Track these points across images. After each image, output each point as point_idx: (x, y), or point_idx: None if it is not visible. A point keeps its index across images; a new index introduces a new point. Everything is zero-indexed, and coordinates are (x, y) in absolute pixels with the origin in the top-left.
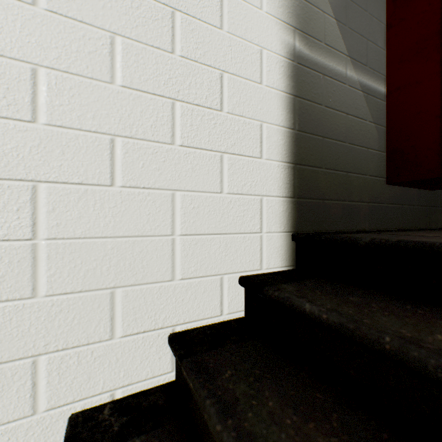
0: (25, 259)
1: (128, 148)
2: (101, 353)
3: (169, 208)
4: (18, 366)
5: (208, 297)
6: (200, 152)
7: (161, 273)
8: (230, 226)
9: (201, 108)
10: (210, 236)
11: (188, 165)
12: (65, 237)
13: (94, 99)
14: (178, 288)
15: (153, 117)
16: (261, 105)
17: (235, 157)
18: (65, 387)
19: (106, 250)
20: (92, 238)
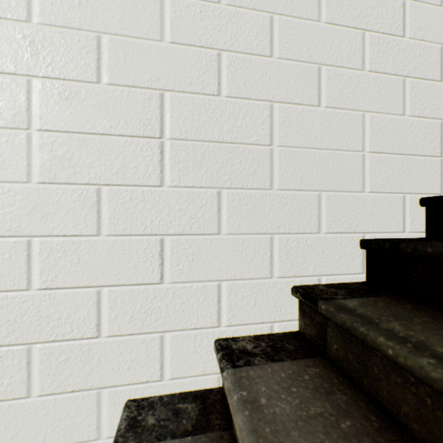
0: (266, 160)
1: (330, 75)
2: (311, 243)
3: (360, 128)
4: (262, 239)
5: (392, 213)
6: (385, 77)
7: (354, 185)
8: (411, 148)
9: (385, 36)
10: (394, 156)
11: (375, 89)
12: (289, 146)
13: (307, 36)
14: (367, 200)
15: (348, 47)
16: (441, 28)
17: (415, 81)
18: (289, 263)
19: (314, 159)
20: (306, 148)
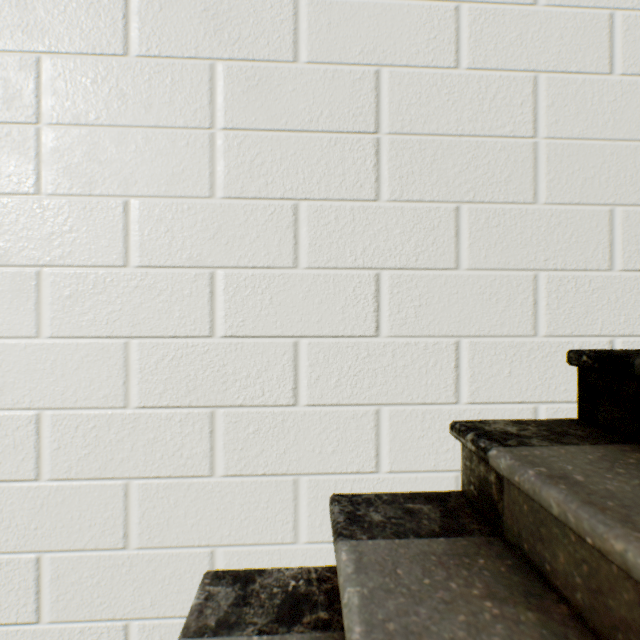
0: (526, 159)
1: (628, 25)
2: (598, 286)
3: None
4: (520, 278)
5: None
6: None
7: None
8: None
9: None
10: None
11: None
12: (562, 137)
13: None
14: None
15: None
16: None
17: None
18: (562, 316)
19: (603, 156)
20: (589, 140)
